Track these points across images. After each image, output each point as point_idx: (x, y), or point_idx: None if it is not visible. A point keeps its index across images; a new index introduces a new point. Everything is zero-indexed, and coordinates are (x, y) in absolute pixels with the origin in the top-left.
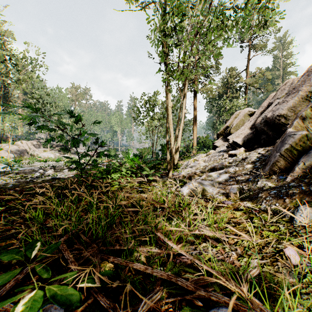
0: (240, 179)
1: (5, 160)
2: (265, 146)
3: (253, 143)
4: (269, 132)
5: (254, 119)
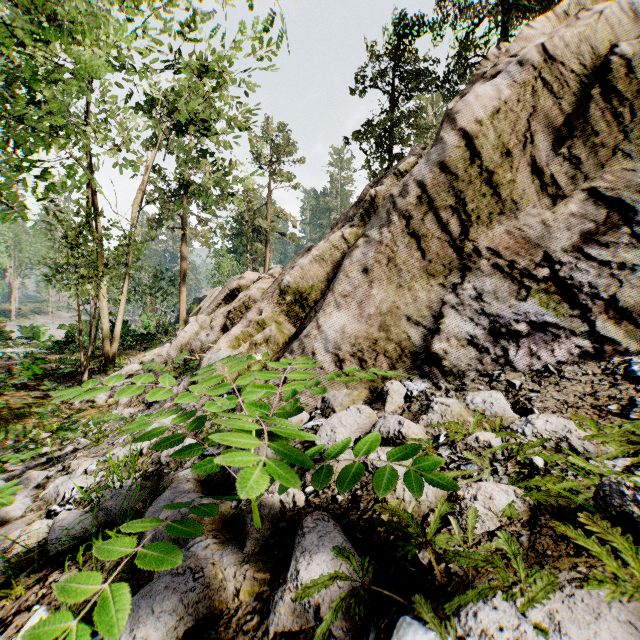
0: None
1: None
2: None
3: None
4: None
5: None
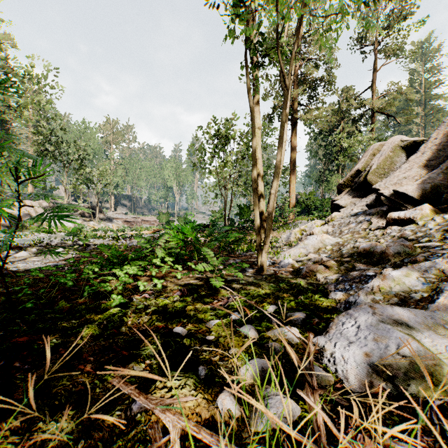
0: None
1: None
2: None
3: None
4: None
5: (429, 148)
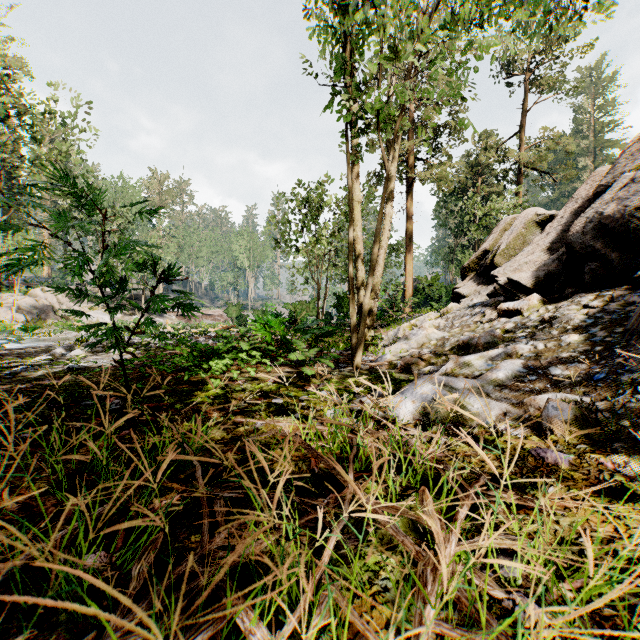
0: (560, 375)
1: (3, 328)
2: (598, 288)
3: (562, 282)
4: (610, 254)
5: (556, 228)
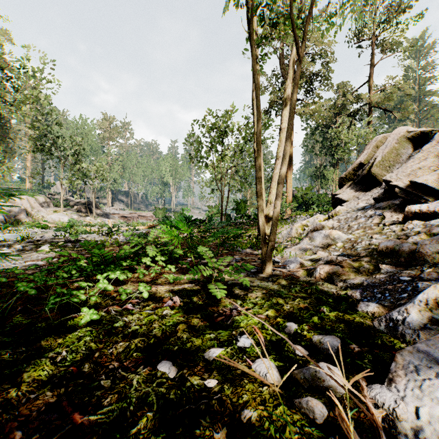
0: None
1: None
2: None
3: None
4: None
5: None
